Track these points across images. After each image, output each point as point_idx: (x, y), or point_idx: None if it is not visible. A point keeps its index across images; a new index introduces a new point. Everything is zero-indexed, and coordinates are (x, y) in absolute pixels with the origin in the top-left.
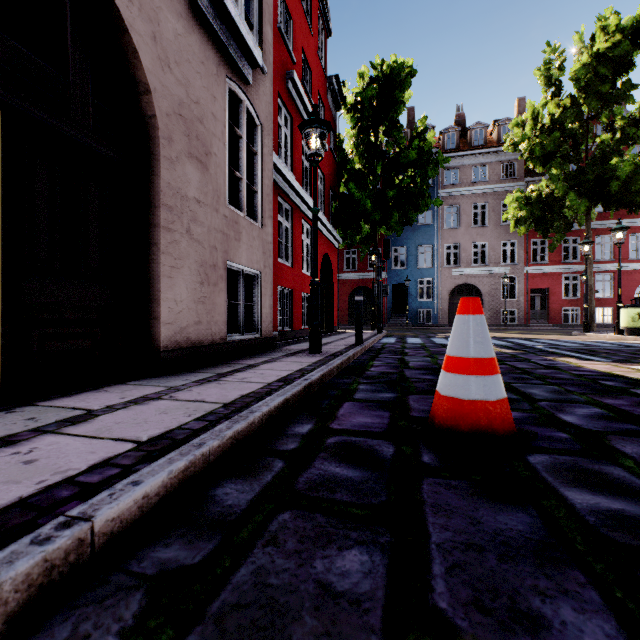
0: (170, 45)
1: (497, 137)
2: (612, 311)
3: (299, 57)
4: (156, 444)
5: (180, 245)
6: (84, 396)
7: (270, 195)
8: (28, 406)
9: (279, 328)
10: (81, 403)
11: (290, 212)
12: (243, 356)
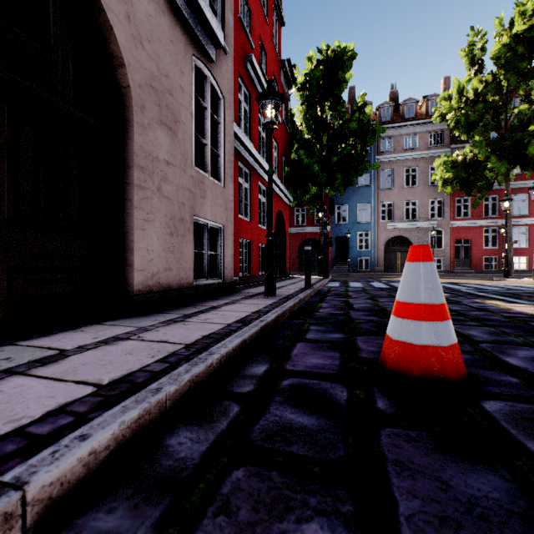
0: (142, 25)
1: (426, 110)
2: (527, 259)
3: (257, 43)
4: (115, 388)
5: (151, 201)
6: (61, 336)
7: (231, 159)
8: (8, 345)
9: (239, 274)
10: (57, 343)
11: (249, 175)
12: (208, 298)
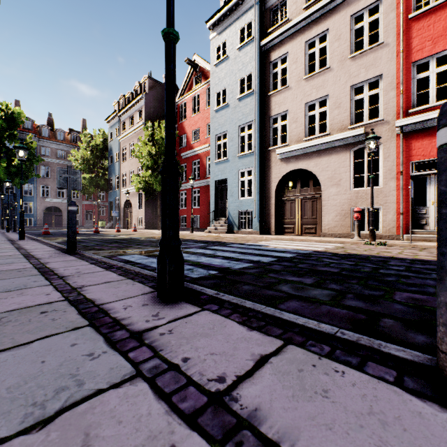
0: None
1: (71, 139)
2: None
3: None
4: None
5: None
6: None
7: None
8: None
9: None
10: None
11: None
12: None
